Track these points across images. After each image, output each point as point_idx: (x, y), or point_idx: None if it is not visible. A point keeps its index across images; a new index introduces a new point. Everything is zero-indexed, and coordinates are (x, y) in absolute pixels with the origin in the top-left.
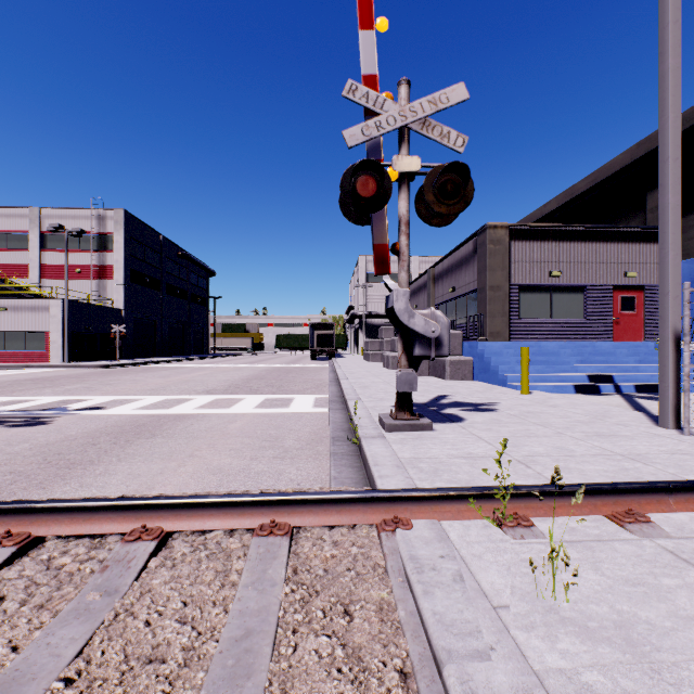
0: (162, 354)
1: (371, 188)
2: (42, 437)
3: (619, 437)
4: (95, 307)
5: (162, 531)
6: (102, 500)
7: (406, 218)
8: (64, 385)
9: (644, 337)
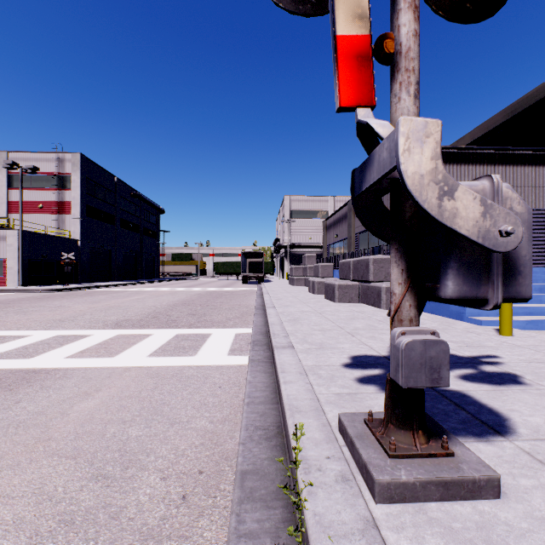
0: (116, 278)
1: None
2: None
3: None
4: (52, 237)
5: None
6: None
7: None
8: None
9: None
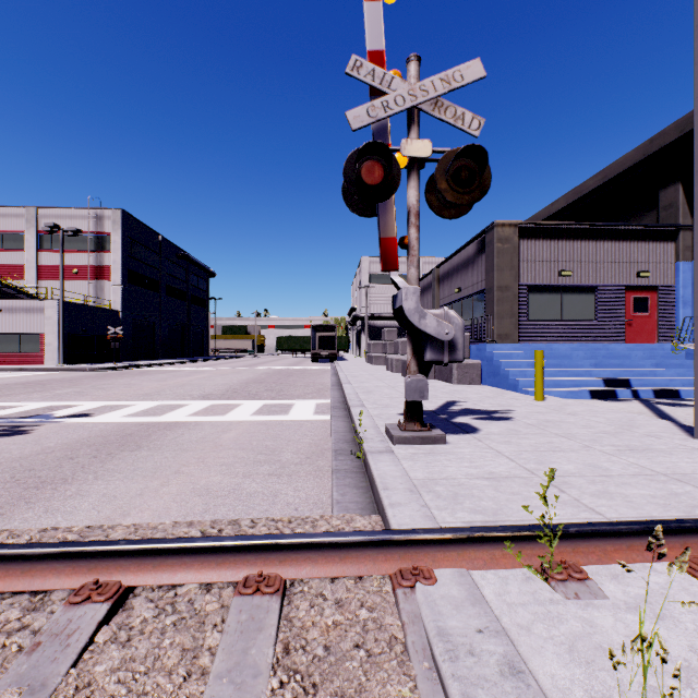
0: (161, 356)
1: (377, 174)
2: (17, 449)
3: (655, 452)
4: (92, 308)
5: (119, 588)
6: (46, 546)
7: (415, 208)
8: (55, 389)
9: (658, 340)
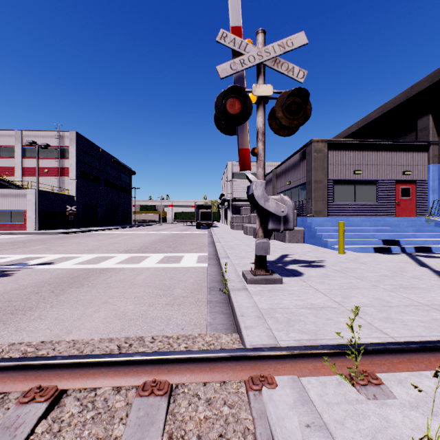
0: (100, 224)
1: (237, 107)
2: (2, 287)
3: (419, 289)
4: (57, 194)
5: (55, 391)
6: (6, 360)
7: (262, 129)
8: (31, 246)
9: (416, 214)
